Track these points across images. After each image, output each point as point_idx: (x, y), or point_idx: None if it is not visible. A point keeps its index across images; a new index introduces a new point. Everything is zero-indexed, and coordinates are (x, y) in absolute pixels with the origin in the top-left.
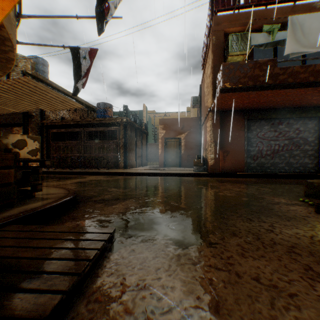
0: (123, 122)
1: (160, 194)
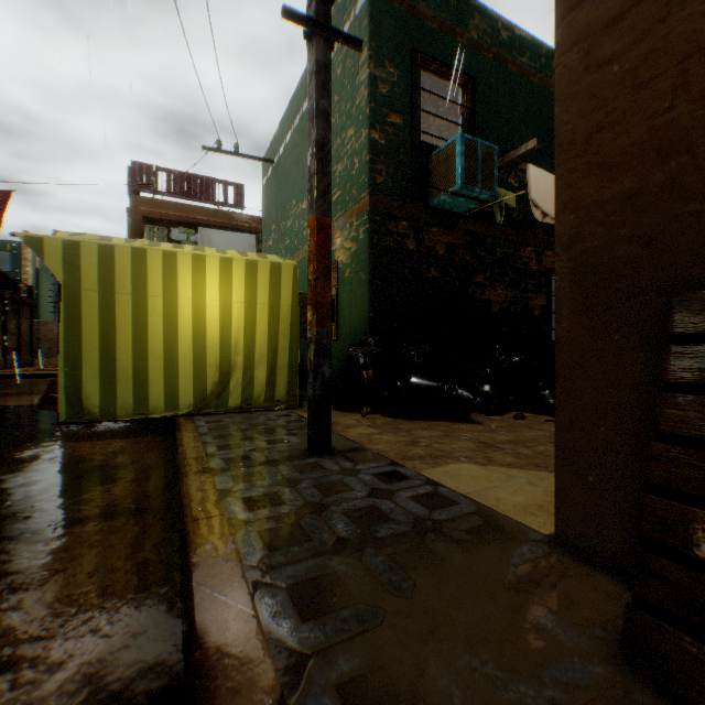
0: None
1: (42, 387)
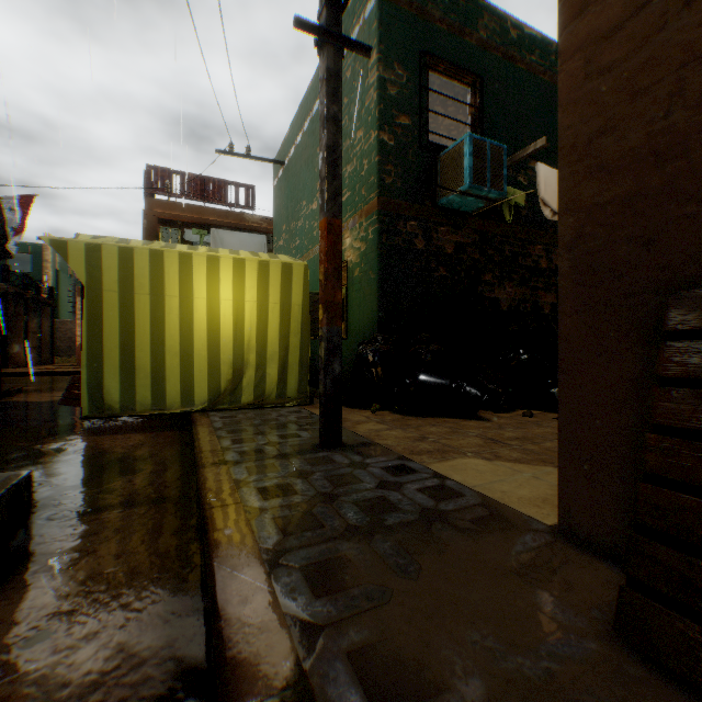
0: (2, 292)
1: (62, 384)
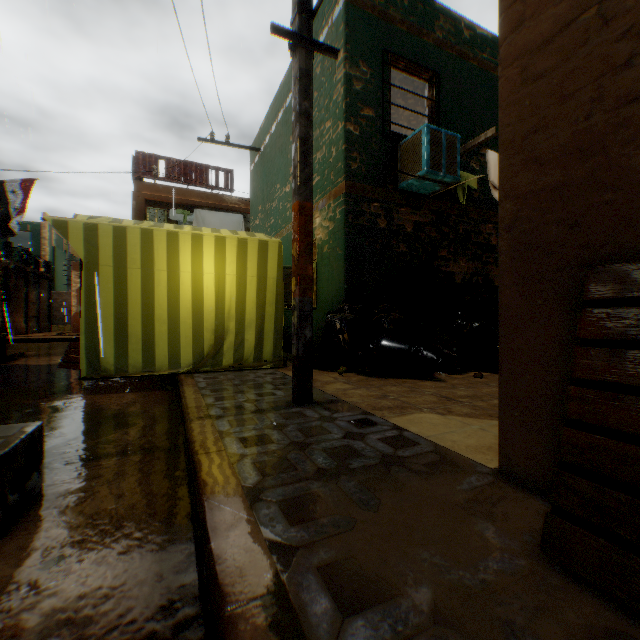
0: (5, 267)
1: (60, 349)
